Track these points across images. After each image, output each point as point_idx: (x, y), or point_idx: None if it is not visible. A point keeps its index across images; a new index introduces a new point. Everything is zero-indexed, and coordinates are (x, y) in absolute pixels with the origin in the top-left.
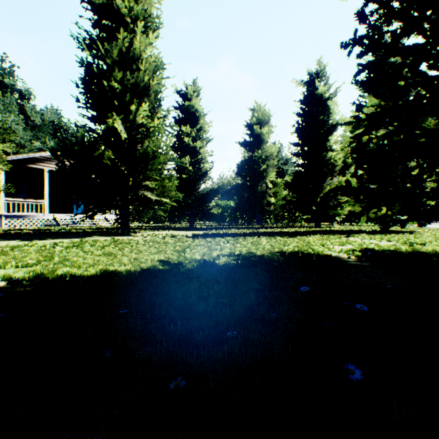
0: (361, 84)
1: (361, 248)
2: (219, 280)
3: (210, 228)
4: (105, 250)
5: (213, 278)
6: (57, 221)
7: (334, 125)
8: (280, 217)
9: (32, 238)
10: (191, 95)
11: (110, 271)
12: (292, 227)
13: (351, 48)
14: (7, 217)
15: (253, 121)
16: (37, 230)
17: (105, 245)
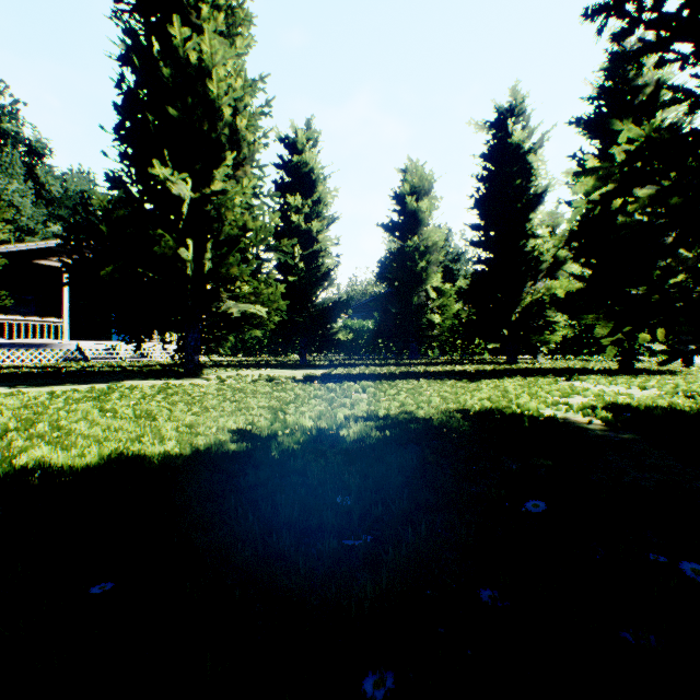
0: (586, 125)
1: (606, 403)
2: (346, 482)
3: (334, 365)
4: (141, 407)
5: (335, 474)
6: (83, 353)
7: (539, 195)
8: (449, 347)
9: (29, 382)
10: (303, 145)
11: (127, 458)
12: (470, 363)
13: (605, 19)
14: (0, 347)
15: (405, 190)
16: (45, 369)
17: (146, 396)
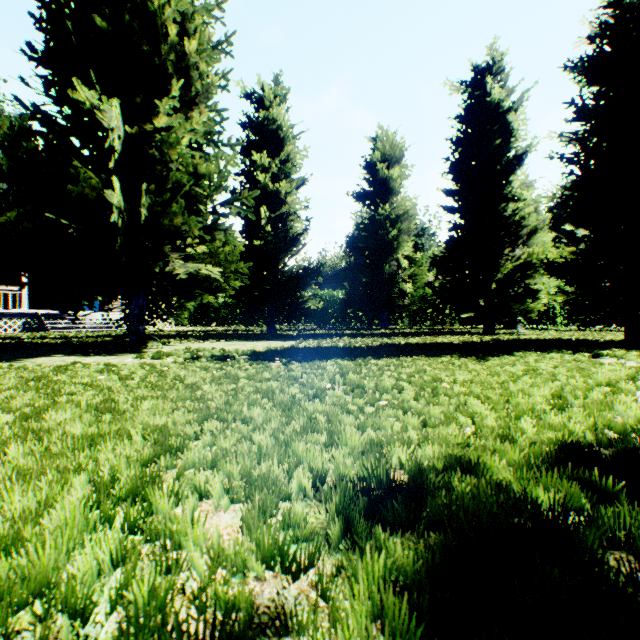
0: (585, 67)
1: None
2: None
3: (303, 336)
4: None
5: None
6: (43, 322)
7: (519, 157)
8: (419, 317)
9: None
10: (271, 102)
11: None
12: (447, 333)
13: None
14: None
15: (376, 158)
16: None
17: None
